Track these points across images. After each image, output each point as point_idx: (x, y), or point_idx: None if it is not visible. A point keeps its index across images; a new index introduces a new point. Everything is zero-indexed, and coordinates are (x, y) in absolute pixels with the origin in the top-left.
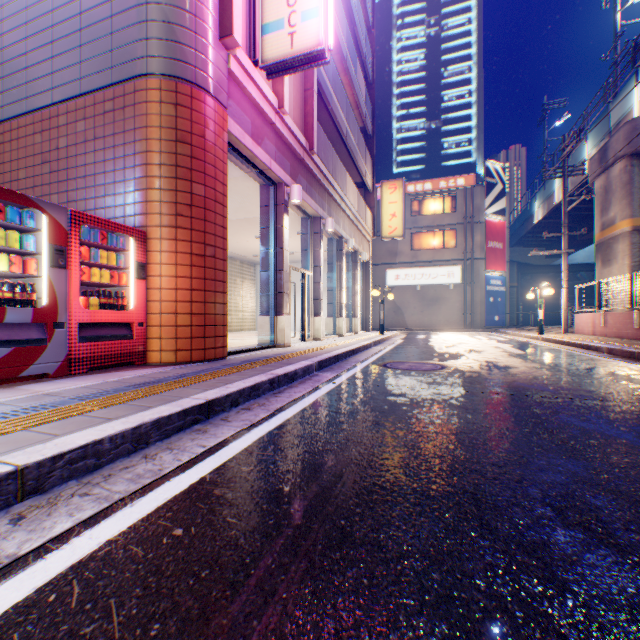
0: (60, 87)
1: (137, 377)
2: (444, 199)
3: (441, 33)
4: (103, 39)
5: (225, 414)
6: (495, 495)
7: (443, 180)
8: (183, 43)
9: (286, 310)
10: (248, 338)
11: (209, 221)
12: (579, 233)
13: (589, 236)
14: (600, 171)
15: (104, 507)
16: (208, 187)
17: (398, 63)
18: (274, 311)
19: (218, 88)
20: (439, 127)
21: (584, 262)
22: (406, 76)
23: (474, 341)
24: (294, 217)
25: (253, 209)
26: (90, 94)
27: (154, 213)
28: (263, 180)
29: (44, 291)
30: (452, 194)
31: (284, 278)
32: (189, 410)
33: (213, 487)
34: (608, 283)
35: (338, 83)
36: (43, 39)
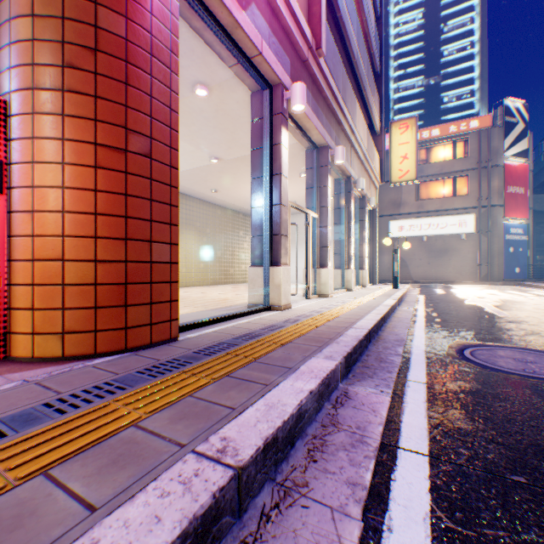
0: None
1: None
2: (454, 144)
3: None
4: None
5: None
6: None
7: (453, 124)
8: None
9: (284, 259)
10: (244, 292)
11: (135, 87)
12: None
13: None
14: None
15: None
16: (133, 23)
17: (395, 26)
18: (268, 260)
19: None
20: (438, 82)
21: None
22: (403, 37)
23: (523, 299)
24: (295, 151)
25: (247, 141)
26: None
27: (21, 64)
28: (253, 81)
29: None
30: (463, 138)
31: (281, 215)
32: None
33: None
34: None
35: None
36: None
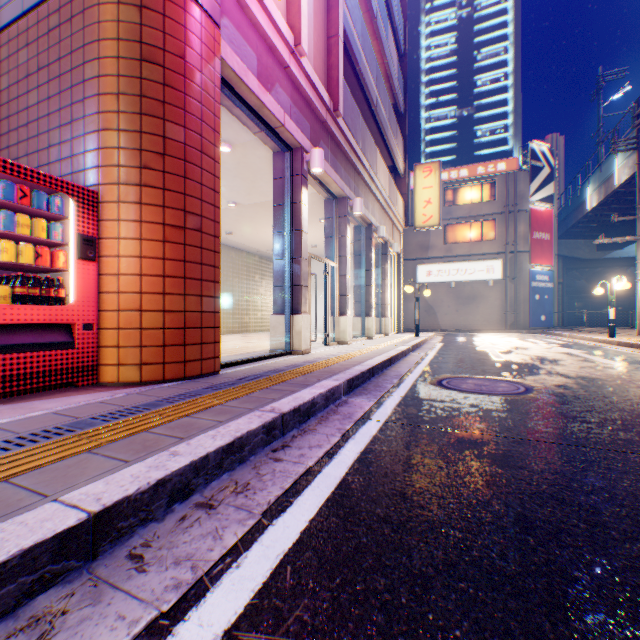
0: (1, 9)
1: (47, 415)
2: (482, 186)
3: (474, 14)
4: None
5: (149, 529)
6: None
7: (481, 165)
8: None
9: (304, 307)
10: (263, 341)
11: (191, 179)
12: None
13: None
14: None
15: None
16: (190, 130)
17: (427, 49)
18: (289, 309)
19: None
20: (471, 114)
21: None
22: (435, 62)
23: (531, 345)
24: (315, 199)
25: (267, 189)
26: (34, 11)
27: (109, 165)
28: (276, 144)
29: None
30: (491, 180)
31: (302, 267)
32: (10, 566)
33: None
34: None
35: (367, 41)
36: None
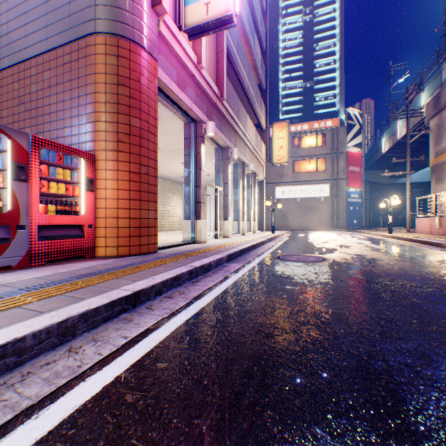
0: (32, 46)
1: (83, 268)
2: (317, 136)
3: (314, 19)
4: (63, 8)
5: (150, 302)
6: (418, 408)
7: (316, 122)
8: (123, 9)
9: (203, 215)
10: (176, 236)
11: (143, 147)
12: (418, 159)
13: (423, 162)
14: (434, 113)
15: (5, 420)
16: (143, 120)
17: (283, 41)
18: (194, 216)
19: (151, 45)
20: (312, 86)
21: (418, 181)
22: (289, 50)
23: (341, 238)
24: (209, 148)
25: (179, 142)
26: (53, 50)
27: (101, 140)
28: (186, 119)
29: (8, 200)
30: (323, 132)
31: (202, 192)
32: (116, 301)
33: (125, 391)
34: (441, 196)
35: (241, 50)
36: (20, 11)
